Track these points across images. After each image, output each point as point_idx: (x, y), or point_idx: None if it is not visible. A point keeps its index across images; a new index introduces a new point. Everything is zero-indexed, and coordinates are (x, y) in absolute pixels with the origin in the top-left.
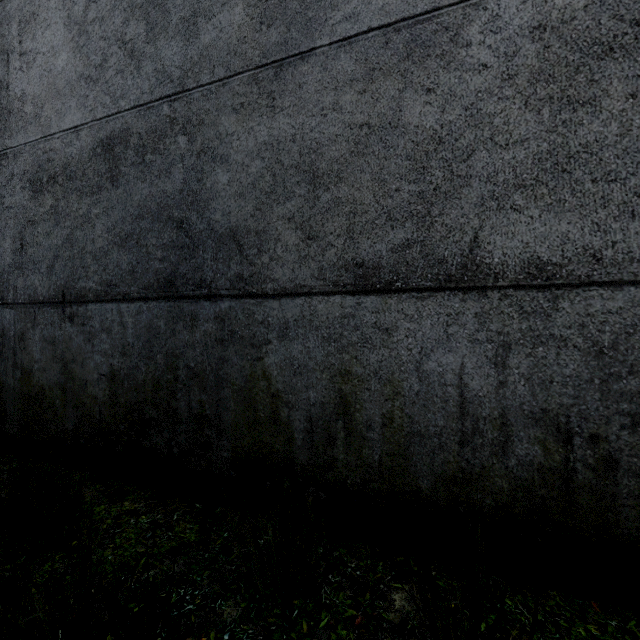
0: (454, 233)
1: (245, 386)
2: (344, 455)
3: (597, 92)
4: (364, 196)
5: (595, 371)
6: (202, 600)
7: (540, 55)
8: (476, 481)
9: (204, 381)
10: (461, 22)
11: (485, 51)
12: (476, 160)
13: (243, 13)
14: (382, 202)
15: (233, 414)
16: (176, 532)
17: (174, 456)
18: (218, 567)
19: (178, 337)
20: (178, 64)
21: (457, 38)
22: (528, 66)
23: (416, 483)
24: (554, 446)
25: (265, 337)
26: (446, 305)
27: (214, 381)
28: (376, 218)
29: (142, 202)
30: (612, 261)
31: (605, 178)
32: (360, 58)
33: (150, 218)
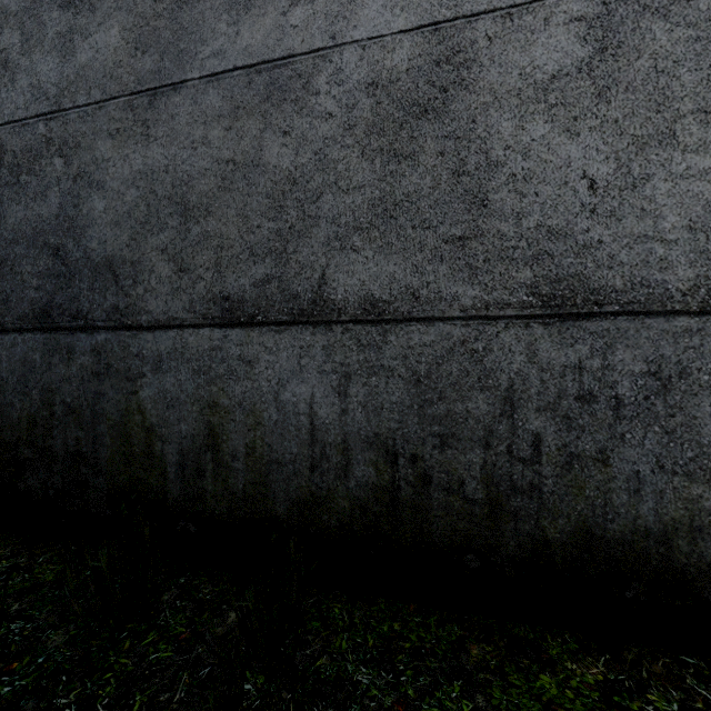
0: (306, 270)
1: (121, 421)
2: (213, 486)
3: (416, 148)
4: (230, 231)
5: (415, 398)
6: (31, 631)
7: (374, 110)
8: (324, 503)
9: (81, 417)
10: (312, 71)
11: (331, 101)
12: (324, 202)
13: (119, 36)
14: (246, 238)
15: (109, 450)
16: (34, 573)
17: (50, 498)
18: (64, 602)
19: (54, 371)
20: (54, 81)
21: (308, 86)
22: (364, 119)
23: (275, 509)
24: (384, 467)
25: (140, 370)
26: (299, 338)
27: (91, 417)
28: (241, 253)
29: (17, 226)
30: (427, 299)
31: (422, 225)
32: (227, 95)
33: (25, 243)
